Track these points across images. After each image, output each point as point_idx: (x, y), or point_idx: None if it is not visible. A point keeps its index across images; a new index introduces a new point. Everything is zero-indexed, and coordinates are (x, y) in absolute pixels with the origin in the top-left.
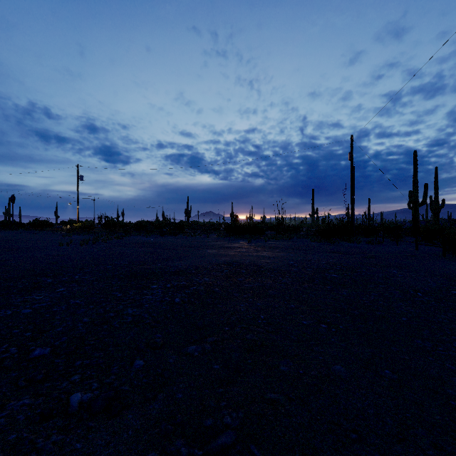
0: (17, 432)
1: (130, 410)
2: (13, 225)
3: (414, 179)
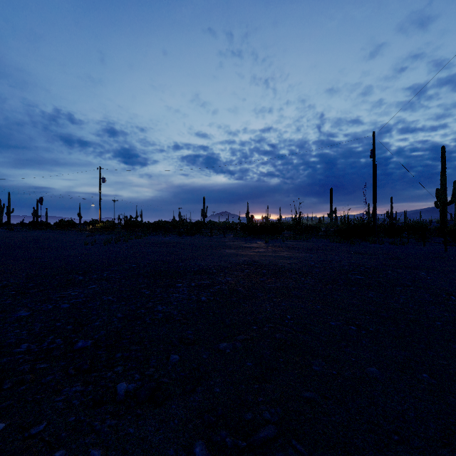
0: (75, 415)
1: (172, 400)
2: (42, 225)
3: (442, 177)
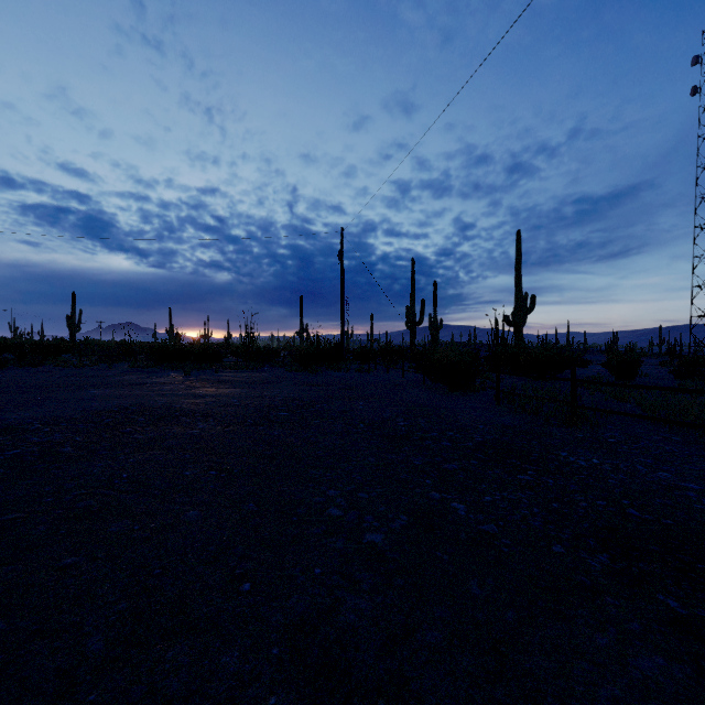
0: None
1: None
2: None
3: (412, 293)
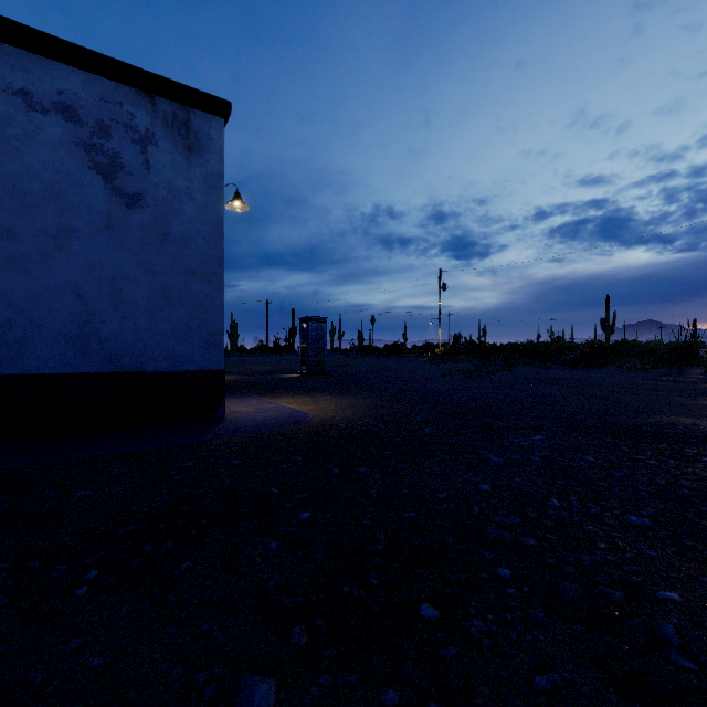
0: None
1: None
2: (374, 351)
3: None
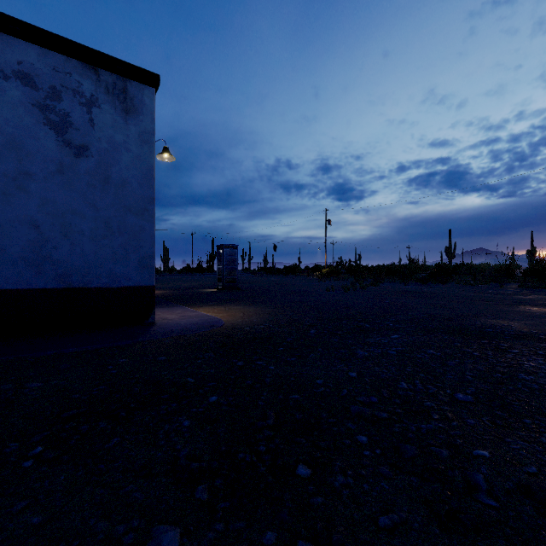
0: None
1: None
2: (276, 271)
3: None
